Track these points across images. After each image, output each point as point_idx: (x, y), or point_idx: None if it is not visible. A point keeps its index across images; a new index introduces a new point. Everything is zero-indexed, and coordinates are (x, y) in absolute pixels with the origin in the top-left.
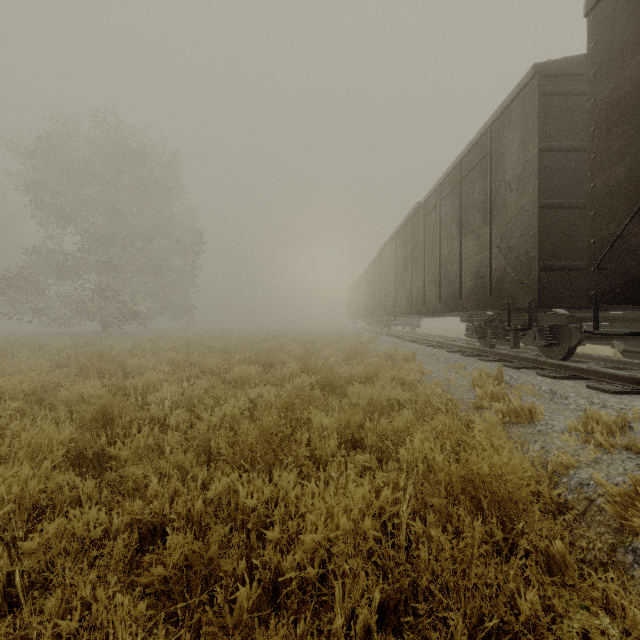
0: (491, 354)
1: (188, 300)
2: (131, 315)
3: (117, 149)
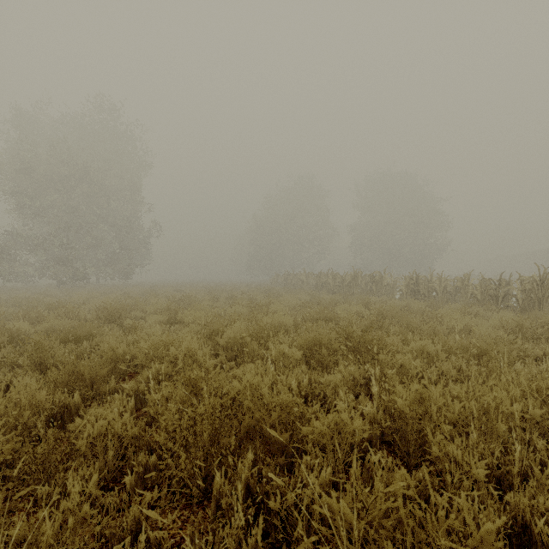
0: None
1: None
2: None
3: None
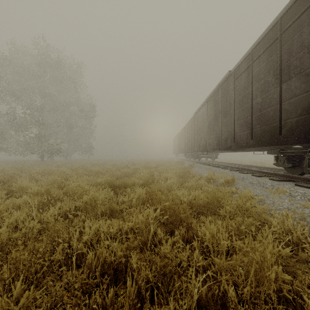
0: (301, 180)
1: (89, 144)
2: (54, 151)
3: (47, 59)
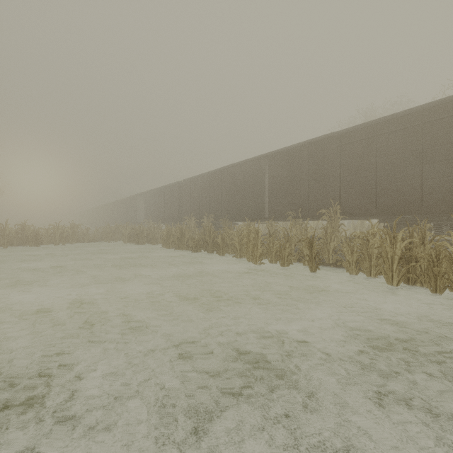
0: None
1: None
2: None
3: None
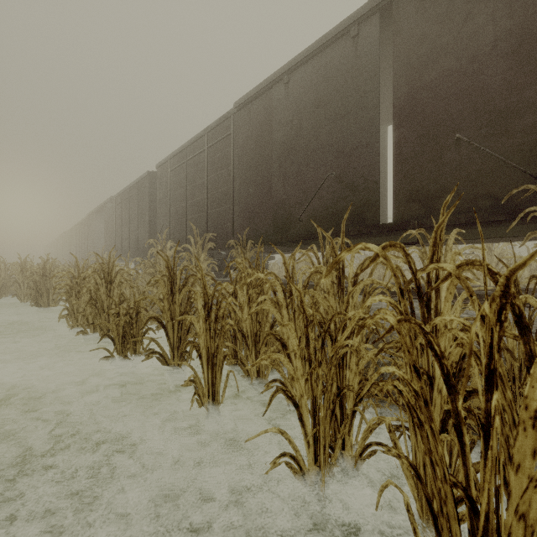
0: None
1: None
2: None
3: None
